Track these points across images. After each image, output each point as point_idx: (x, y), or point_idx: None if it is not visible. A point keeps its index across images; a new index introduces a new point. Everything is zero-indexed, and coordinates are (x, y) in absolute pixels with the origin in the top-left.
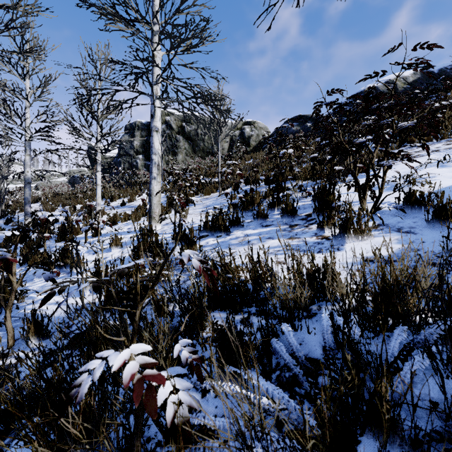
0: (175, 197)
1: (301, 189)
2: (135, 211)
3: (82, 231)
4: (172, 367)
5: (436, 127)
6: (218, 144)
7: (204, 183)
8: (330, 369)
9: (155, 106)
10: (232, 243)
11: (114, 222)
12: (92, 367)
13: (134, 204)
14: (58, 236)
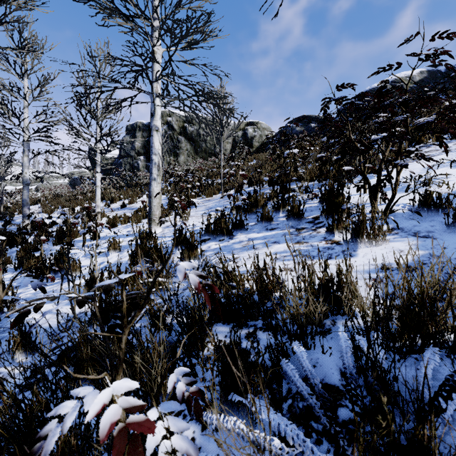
0: (175, 199)
1: (307, 191)
2: (135, 213)
3: (80, 234)
4: (166, 402)
5: (455, 123)
6: (220, 144)
7: (206, 185)
8: (354, 402)
9: (154, 105)
10: (235, 247)
11: (113, 225)
12: (64, 412)
13: (135, 206)
14: (55, 239)
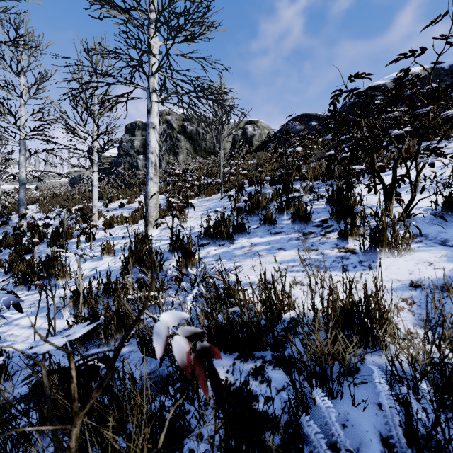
0: (172, 200)
1: (311, 191)
2: (132, 214)
3: (74, 236)
4: None
5: None
6: (220, 143)
7: (205, 184)
8: None
9: (151, 101)
10: (237, 254)
11: (110, 226)
12: None
13: (133, 206)
14: (50, 240)
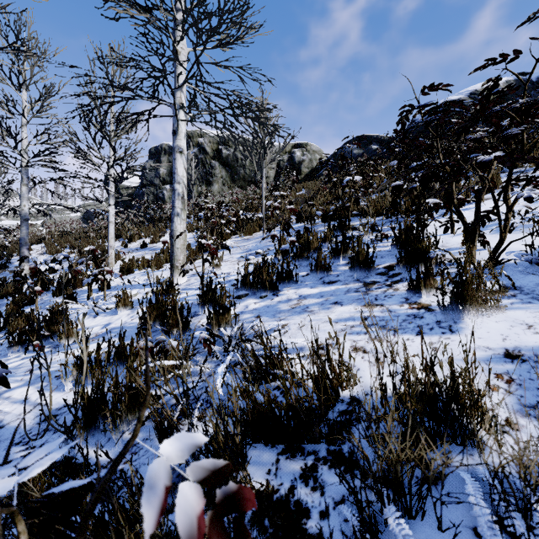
0: (203, 241)
1: (373, 229)
2: (155, 256)
3: (83, 284)
4: None
5: None
6: (262, 170)
7: (244, 220)
8: None
9: (177, 119)
10: (282, 309)
11: (129, 270)
12: None
13: (157, 246)
14: (56, 288)
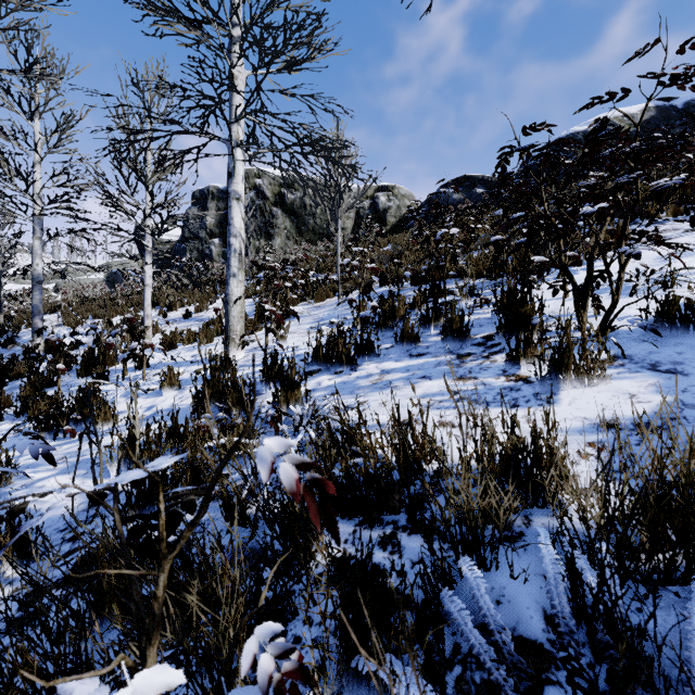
0: (266, 307)
1: (472, 293)
2: (204, 327)
3: (118, 360)
4: (240, 688)
5: None
6: (337, 221)
7: (315, 283)
8: (576, 685)
9: (234, 159)
10: (361, 385)
11: (171, 345)
12: None
13: (205, 315)
14: (81, 367)
